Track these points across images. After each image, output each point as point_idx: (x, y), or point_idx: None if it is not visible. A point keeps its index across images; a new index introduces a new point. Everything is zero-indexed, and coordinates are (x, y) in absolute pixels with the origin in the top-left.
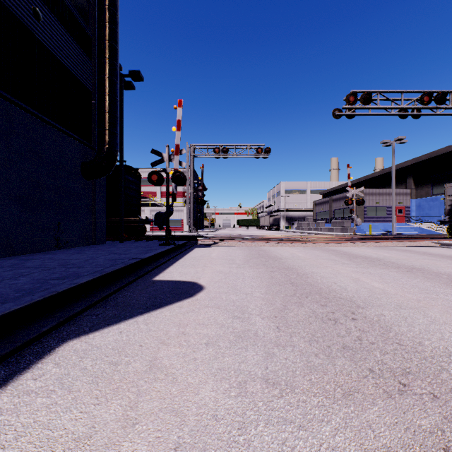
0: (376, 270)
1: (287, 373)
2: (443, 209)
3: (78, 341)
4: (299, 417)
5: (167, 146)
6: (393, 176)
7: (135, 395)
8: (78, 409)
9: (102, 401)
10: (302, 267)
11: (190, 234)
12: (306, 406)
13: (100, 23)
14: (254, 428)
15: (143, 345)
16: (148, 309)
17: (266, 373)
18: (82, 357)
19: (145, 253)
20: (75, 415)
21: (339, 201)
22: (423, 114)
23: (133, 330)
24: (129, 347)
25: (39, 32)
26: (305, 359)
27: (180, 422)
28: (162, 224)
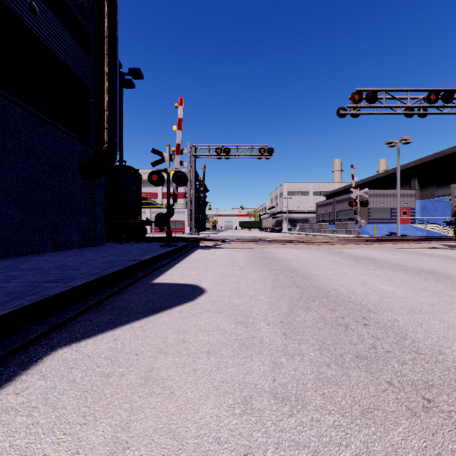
0: (384, 273)
1: (297, 387)
2: (448, 210)
3: (69, 349)
4: (314, 439)
5: (168, 145)
6: (398, 177)
7: (128, 412)
8: (61, 431)
9: (89, 420)
10: (307, 269)
11: (191, 236)
12: (321, 426)
13: (99, 19)
14: (262, 454)
15: (139, 353)
16: (146, 314)
17: (274, 386)
18: (72, 367)
19: (145, 255)
20: (57, 438)
21: (342, 203)
22: (429, 113)
23: (129, 337)
24: (124, 356)
25: (36, 27)
26: (316, 370)
27: (177, 447)
28: (162, 225)
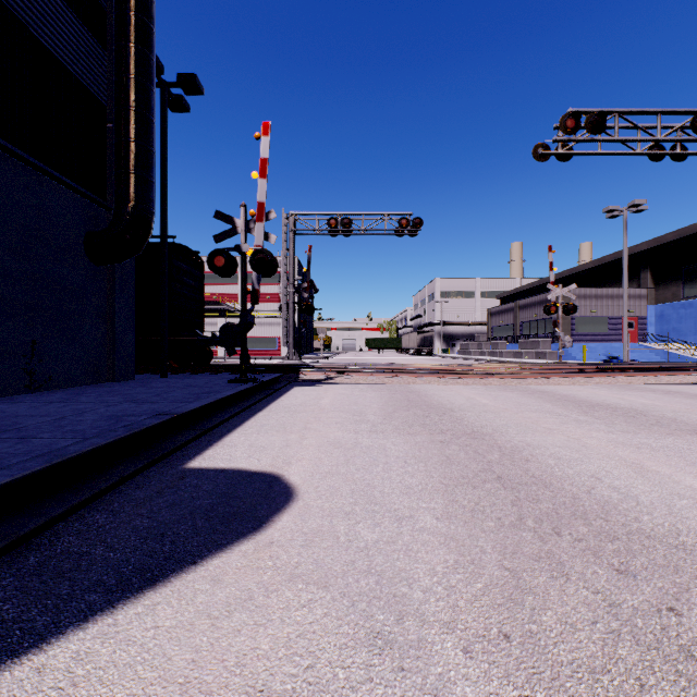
0: (659, 440)
1: None
2: None
3: None
4: None
5: (243, 205)
6: (625, 267)
7: None
8: None
9: None
10: (502, 430)
11: (288, 363)
12: None
13: None
14: None
15: None
16: (117, 593)
17: None
18: None
19: (192, 401)
20: None
21: (530, 309)
22: (692, 153)
23: None
24: None
25: None
26: None
27: None
28: (232, 344)
